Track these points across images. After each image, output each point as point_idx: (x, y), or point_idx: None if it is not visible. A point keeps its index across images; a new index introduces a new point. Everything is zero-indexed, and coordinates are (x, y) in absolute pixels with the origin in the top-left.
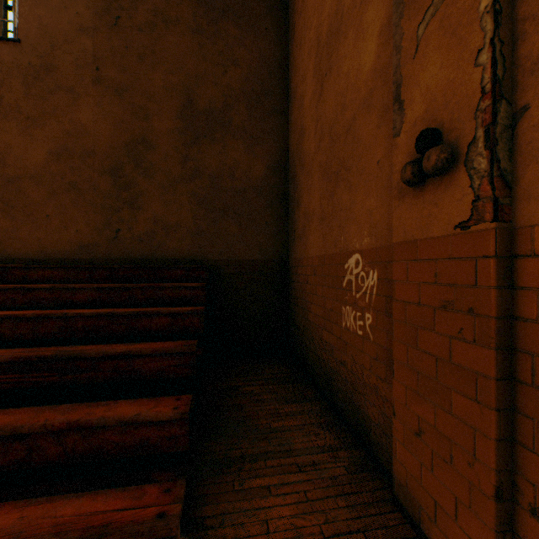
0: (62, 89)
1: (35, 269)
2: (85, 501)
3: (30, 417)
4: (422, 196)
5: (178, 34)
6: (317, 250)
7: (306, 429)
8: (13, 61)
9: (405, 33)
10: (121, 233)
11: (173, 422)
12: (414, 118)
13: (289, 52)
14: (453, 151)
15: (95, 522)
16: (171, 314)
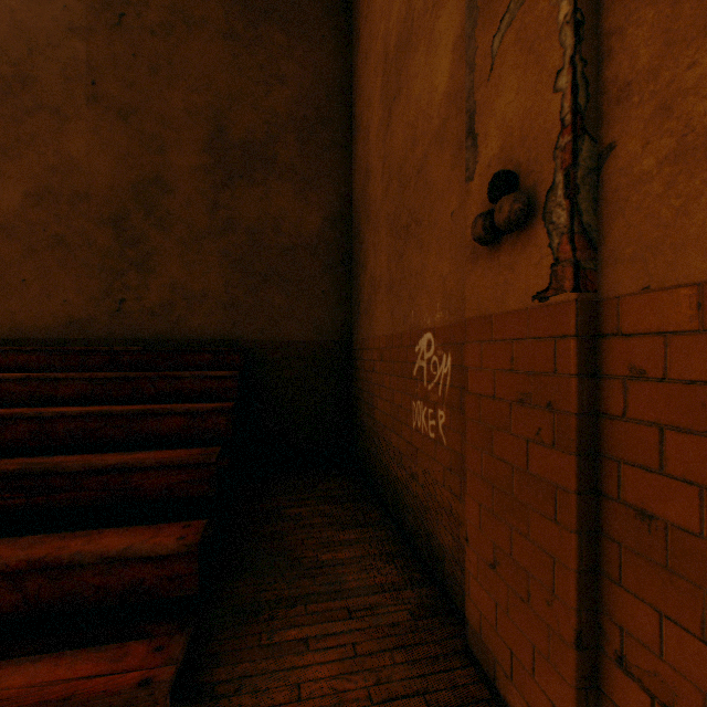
0: (44, 109)
1: (5, 352)
2: (43, 667)
3: None
4: (497, 258)
5: (204, 39)
6: (385, 328)
7: (365, 563)
8: None
9: (479, 47)
10: (127, 305)
11: (177, 557)
12: (489, 157)
13: (353, 68)
14: (531, 200)
15: (53, 695)
16: (188, 413)
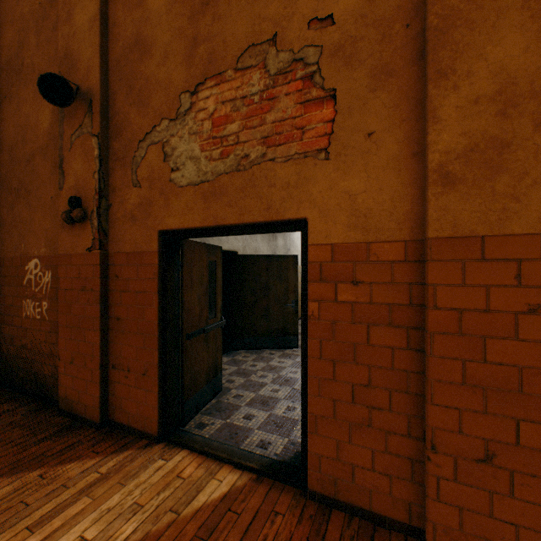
0: None
1: None
2: None
3: None
4: (74, 230)
5: None
6: None
7: None
8: None
9: (66, 132)
10: None
11: None
12: (71, 185)
13: None
14: (87, 212)
15: None
16: None
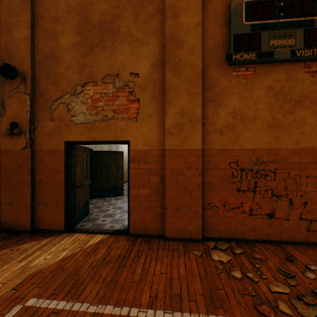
0: None
1: None
2: None
3: None
4: (13, 138)
5: None
6: None
7: None
8: None
9: (7, 88)
10: None
11: None
12: (10, 116)
13: None
14: (22, 130)
15: None
16: None
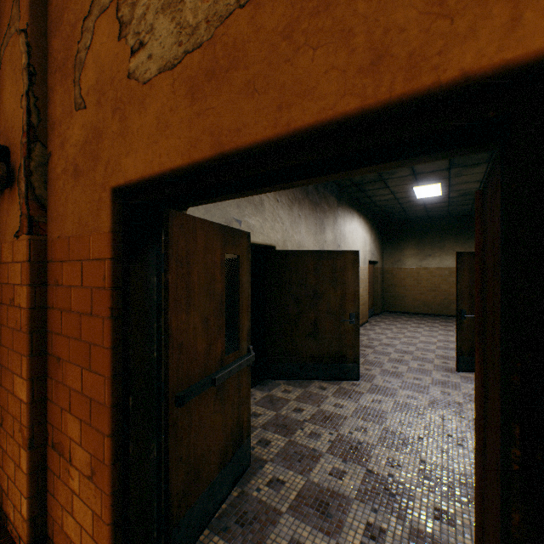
0: None
1: None
2: None
3: None
4: (4, 204)
5: None
6: None
7: None
8: None
9: None
10: None
11: None
12: (1, 130)
13: None
14: (15, 171)
15: None
16: None
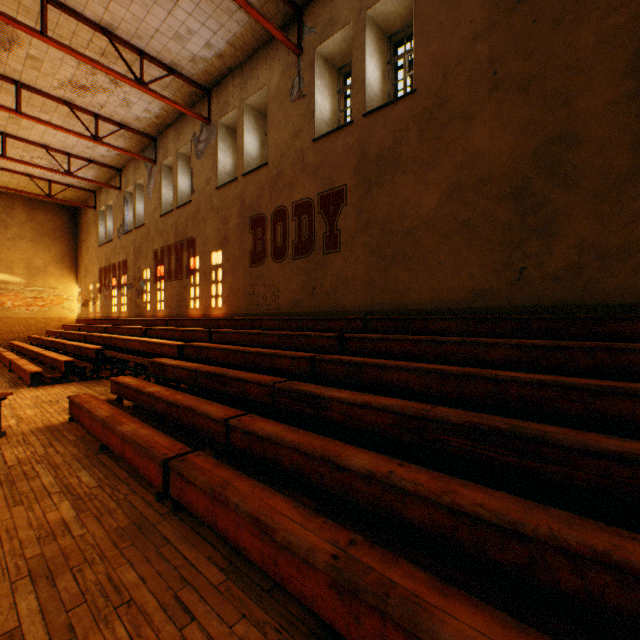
0: (453, 119)
1: (433, 320)
2: None
3: (519, 511)
4: None
5: None
6: None
7: None
8: (408, 115)
9: None
10: (525, 273)
11: None
12: None
13: None
14: None
15: None
16: None
